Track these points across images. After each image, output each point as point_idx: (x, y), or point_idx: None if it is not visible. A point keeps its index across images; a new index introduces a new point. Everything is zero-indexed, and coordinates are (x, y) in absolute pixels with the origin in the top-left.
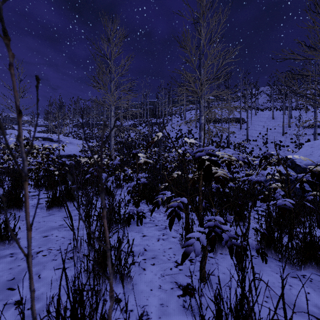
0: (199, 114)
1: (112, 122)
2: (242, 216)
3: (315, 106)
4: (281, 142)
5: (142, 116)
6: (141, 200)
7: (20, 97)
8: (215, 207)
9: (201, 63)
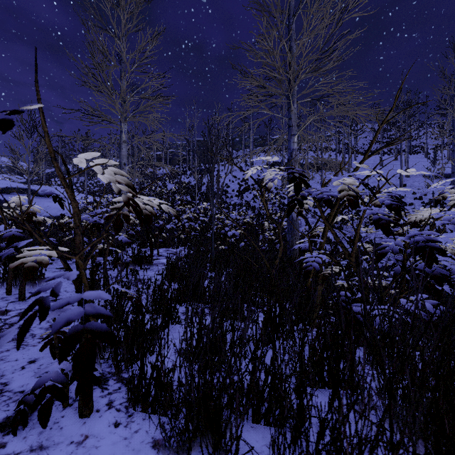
0: (288, 132)
1: (123, 152)
2: None
3: (454, 141)
4: (403, 197)
5: (187, 160)
6: (119, 369)
7: None
8: None
9: (293, 32)
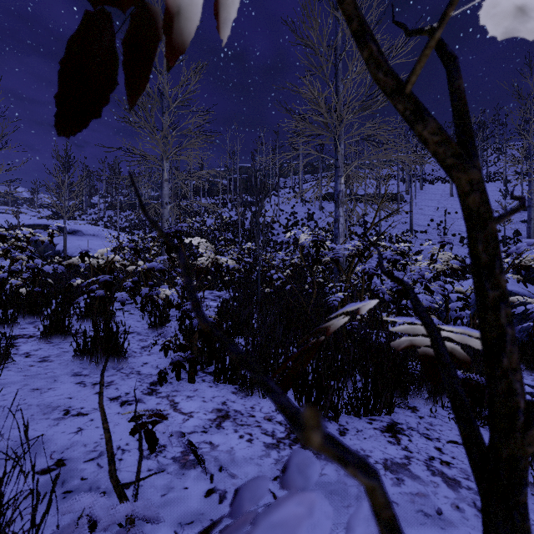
0: (335, 173)
1: (164, 191)
2: None
3: (530, 171)
4: None
5: (228, 191)
6: (202, 368)
7: None
8: (414, 391)
9: (339, 72)
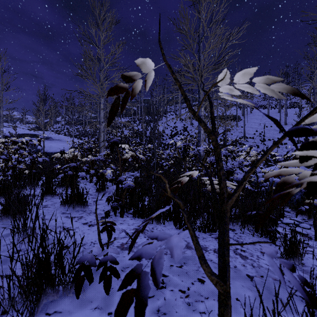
0: (198, 105)
1: (101, 115)
2: (293, 247)
3: (314, 102)
4: None
5: (136, 114)
6: (126, 211)
7: (3, 89)
8: (234, 222)
9: (201, 48)
